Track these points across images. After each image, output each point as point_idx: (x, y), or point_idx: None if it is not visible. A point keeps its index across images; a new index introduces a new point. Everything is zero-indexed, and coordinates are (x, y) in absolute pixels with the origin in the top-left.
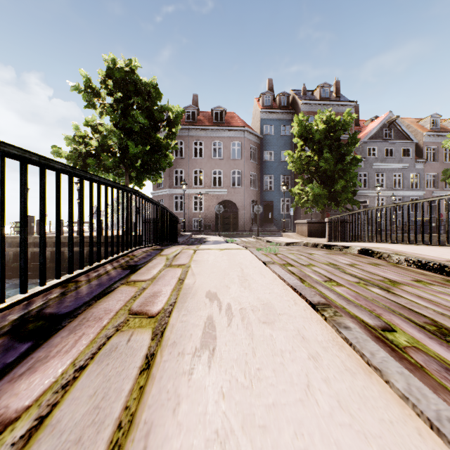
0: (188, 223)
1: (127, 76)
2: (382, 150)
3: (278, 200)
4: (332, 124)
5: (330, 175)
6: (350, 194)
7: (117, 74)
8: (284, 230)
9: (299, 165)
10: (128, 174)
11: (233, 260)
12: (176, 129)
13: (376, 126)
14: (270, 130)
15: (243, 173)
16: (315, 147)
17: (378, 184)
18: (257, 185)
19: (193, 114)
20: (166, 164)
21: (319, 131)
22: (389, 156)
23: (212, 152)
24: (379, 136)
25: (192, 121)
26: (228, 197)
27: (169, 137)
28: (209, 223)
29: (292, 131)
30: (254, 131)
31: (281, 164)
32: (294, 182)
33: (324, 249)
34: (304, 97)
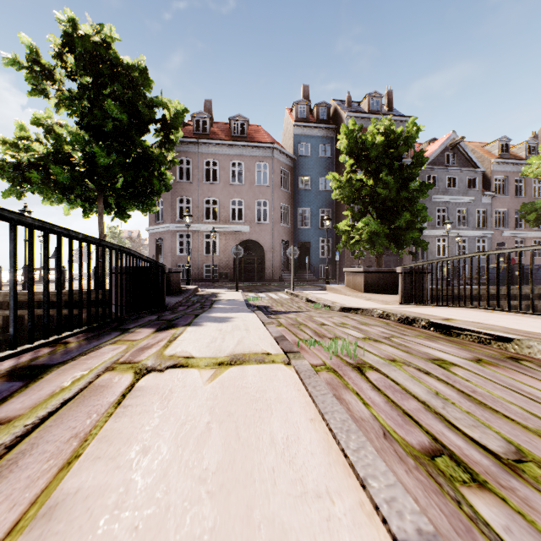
0: (198, 270)
1: (97, 49)
2: (444, 180)
3: (316, 240)
4: (391, 138)
5: (390, 206)
6: (418, 232)
7: (79, 43)
8: (327, 281)
9: (348, 192)
10: (102, 200)
11: (240, 496)
12: (175, 137)
13: (437, 149)
14: (305, 151)
15: (271, 204)
16: (370, 167)
17: (448, 220)
18: (290, 221)
19: (205, 124)
20: (161, 186)
21: (376, 145)
22: (452, 187)
23: (230, 175)
24: (440, 162)
25: (203, 134)
26: (251, 235)
27: (165, 146)
28: (225, 271)
29: (339, 145)
30: (285, 150)
31: (320, 194)
32: (336, 217)
33: (437, 335)
34: (348, 109)
